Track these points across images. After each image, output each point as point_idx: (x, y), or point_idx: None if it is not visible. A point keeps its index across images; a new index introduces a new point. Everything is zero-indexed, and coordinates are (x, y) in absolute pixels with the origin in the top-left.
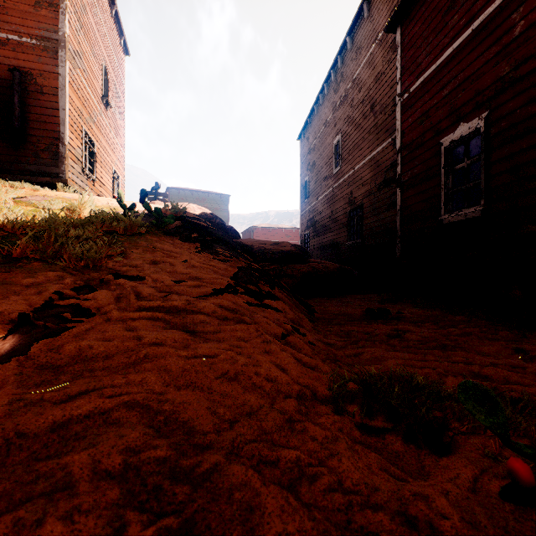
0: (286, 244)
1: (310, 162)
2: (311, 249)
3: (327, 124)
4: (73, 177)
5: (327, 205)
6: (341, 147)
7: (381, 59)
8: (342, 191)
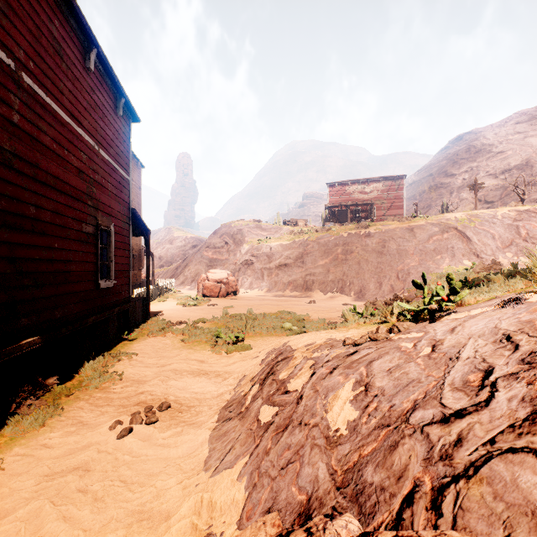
0: None
1: None
2: None
3: None
4: None
5: None
6: None
7: None
8: None
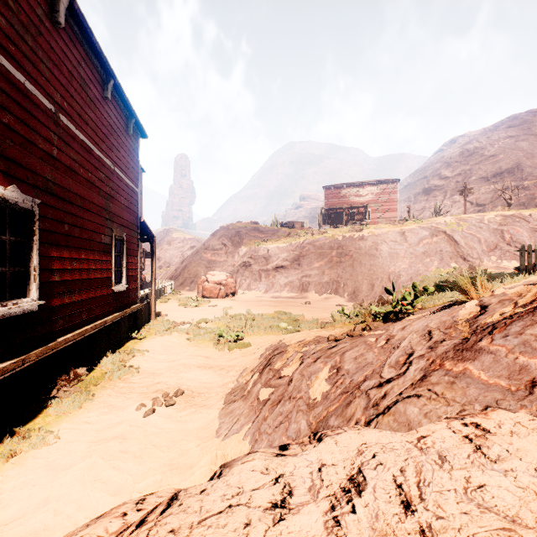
0: None
1: None
2: None
3: None
4: None
5: None
6: None
7: None
8: None
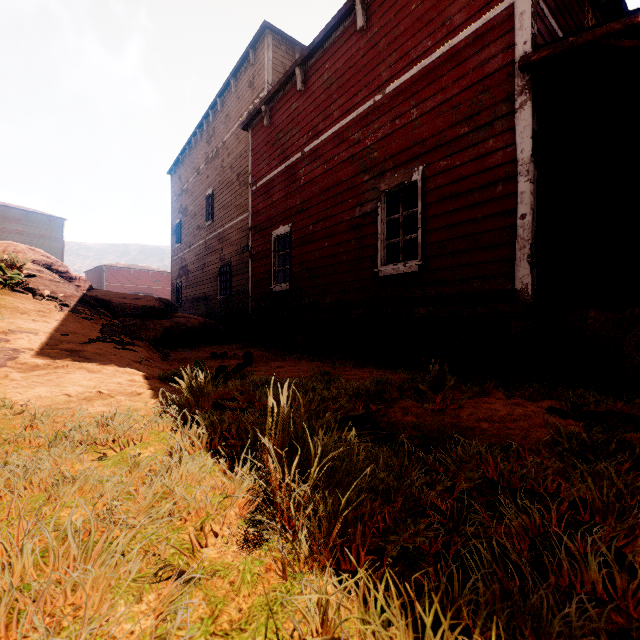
0: (150, 299)
1: (182, 205)
2: (184, 301)
3: (200, 171)
4: None
5: (200, 256)
6: (213, 202)
7: (245, 138)
8: (214, 245)
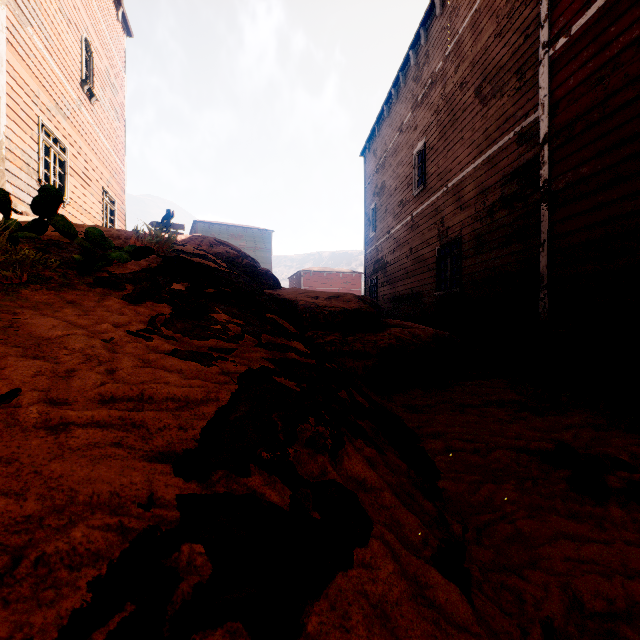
0: (351, 298)
1: (378, 184)
2: (380, 301)
3: (403, 128)
4: (17, 192)
5: (403, 240)
6: (425, 158)
7: (494, 13)
8: (426, 219)
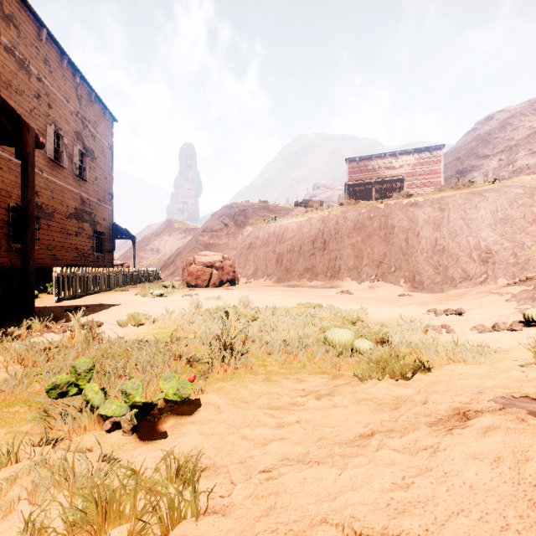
0: None
1: None
2: None
3: None
4: None
5: None
6: None
7: None
8: None
